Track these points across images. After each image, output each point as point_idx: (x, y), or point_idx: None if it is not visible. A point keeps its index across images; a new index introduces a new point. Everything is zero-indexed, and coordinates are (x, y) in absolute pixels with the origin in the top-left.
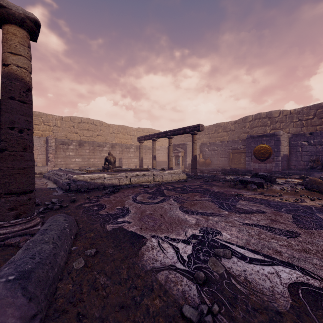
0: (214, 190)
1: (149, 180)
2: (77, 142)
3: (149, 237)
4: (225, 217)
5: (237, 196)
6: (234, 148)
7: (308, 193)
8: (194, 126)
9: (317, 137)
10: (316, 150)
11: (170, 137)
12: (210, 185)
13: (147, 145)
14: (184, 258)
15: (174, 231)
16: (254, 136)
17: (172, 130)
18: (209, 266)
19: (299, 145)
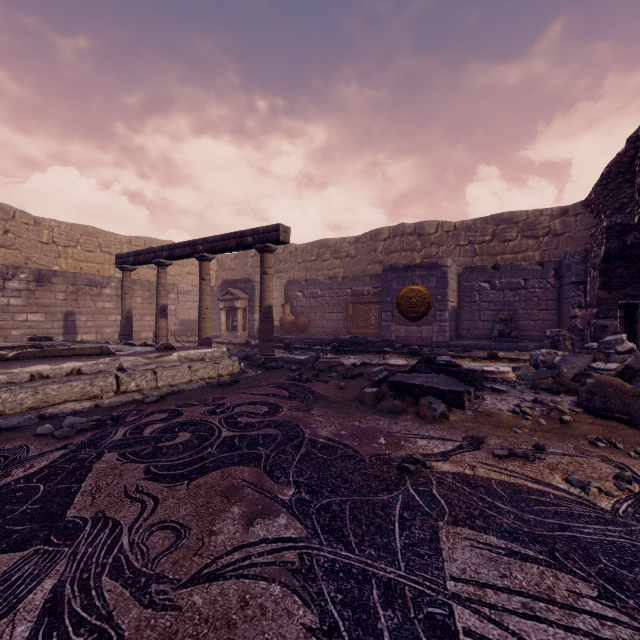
0: (316, 433)
1: (97, 391)
2: None
3: None
4: None
5: (408, 472)
6: (357, 293)
7: (598, 425)
8: (265, 230)
9: (505, 274)
10: (504, 299)
11: (205, 256)
12: (303, 400)
13: None
14: None
15: None
16: (398, 267)
17: (208, 239)
18: None
19: (475, 288)
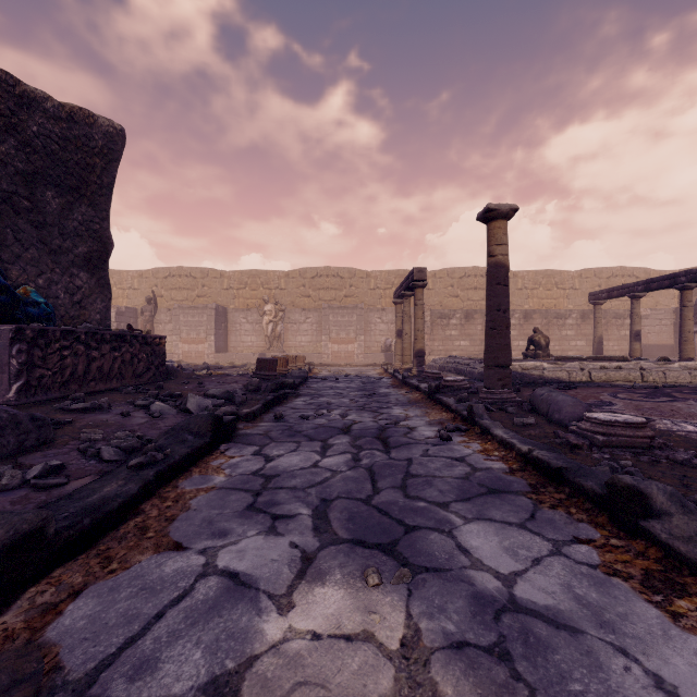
0: None
1: (631, 378)
2: (462, 313)
3: (657, 419)
4: None
5: None
6: None
7: None
8: None
9: None
10: None
11: (687, 286)
12: None
13: (609, 307)
14: None
15: (696, 420)
16: None
17: (692, 271)
18: None
19: None
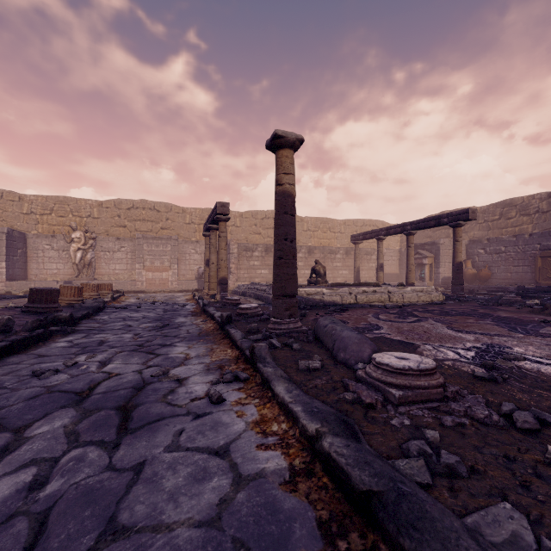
0: (499, 315)
1: (382, 299)
2: (263, 247)
3: (421, 344)
4: (519, 338)
5: (544, 322)
6: (546, 247)
7: None
8: (456, 213)
9: None
10: None
11: (411, 232)
12: (491, 309)
13: (362, 247)
14: (468, 357)
15: (448, 342)
16: None
17: (414, 222)
18: (496, 363)
19: None
